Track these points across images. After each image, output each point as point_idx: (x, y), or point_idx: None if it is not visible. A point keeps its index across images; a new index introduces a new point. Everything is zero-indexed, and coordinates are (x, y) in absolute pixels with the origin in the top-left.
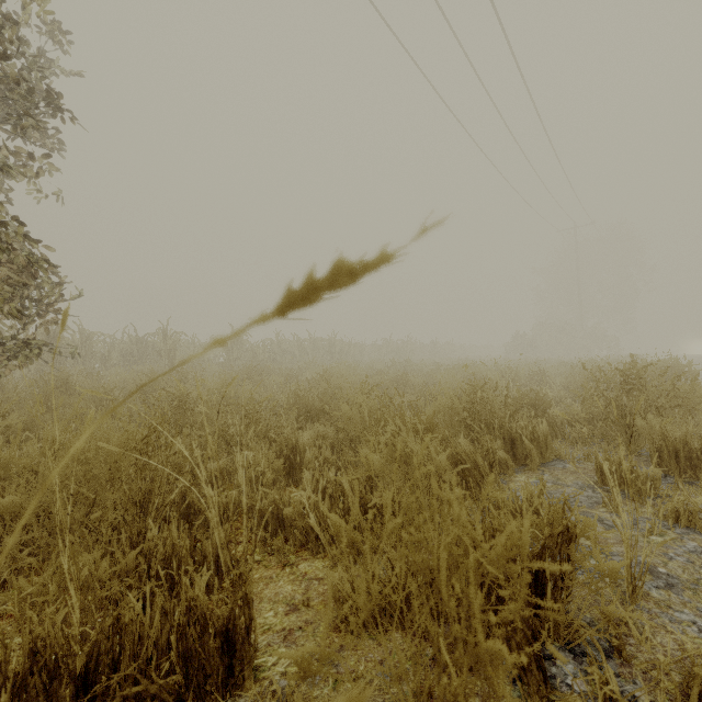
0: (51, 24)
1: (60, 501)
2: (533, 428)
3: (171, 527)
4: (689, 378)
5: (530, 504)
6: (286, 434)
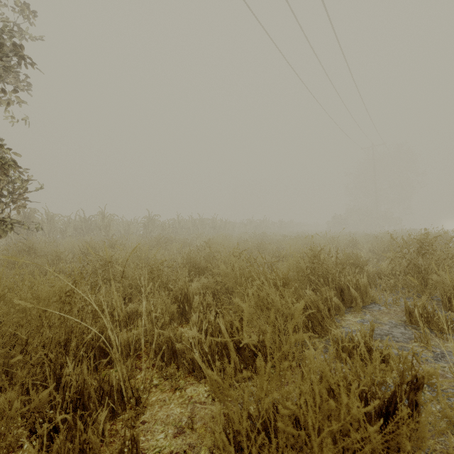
0: (21, 3)
1: (2, 341)
2: (357, 281)
3: (83, 364)
4: (450, 245)
5: (364, 342)
6: (180, 285)
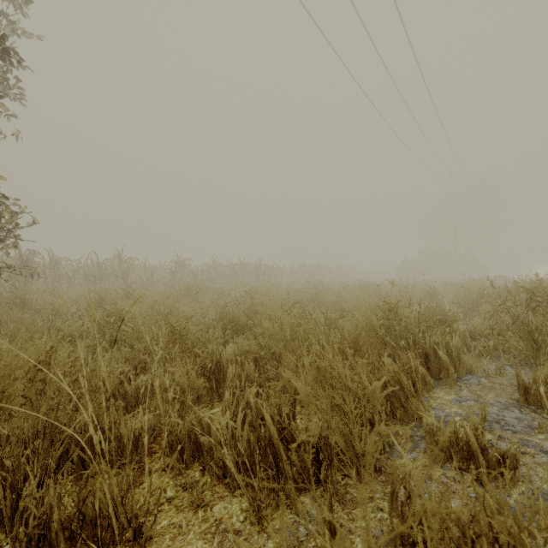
0: None
1: None
2: (447, 343)
3: (51, 479)
4: None
5: (474, 438)
6: (211, 350)
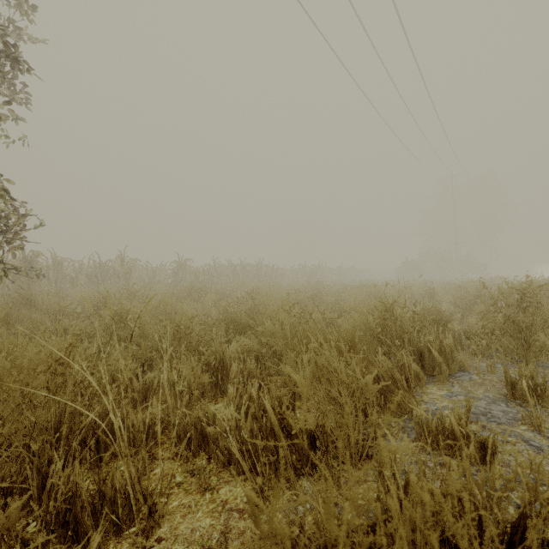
0: None
1: None
2: (440, 342)
3: (76, 460)
4: None
5: (458, 427)
6: (215, 348)
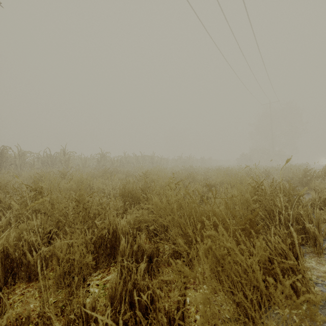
0: None
1: None
2: (308, 215)
3: None
4: None
5: None
6: (109, 220)
